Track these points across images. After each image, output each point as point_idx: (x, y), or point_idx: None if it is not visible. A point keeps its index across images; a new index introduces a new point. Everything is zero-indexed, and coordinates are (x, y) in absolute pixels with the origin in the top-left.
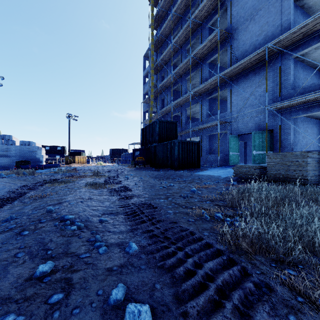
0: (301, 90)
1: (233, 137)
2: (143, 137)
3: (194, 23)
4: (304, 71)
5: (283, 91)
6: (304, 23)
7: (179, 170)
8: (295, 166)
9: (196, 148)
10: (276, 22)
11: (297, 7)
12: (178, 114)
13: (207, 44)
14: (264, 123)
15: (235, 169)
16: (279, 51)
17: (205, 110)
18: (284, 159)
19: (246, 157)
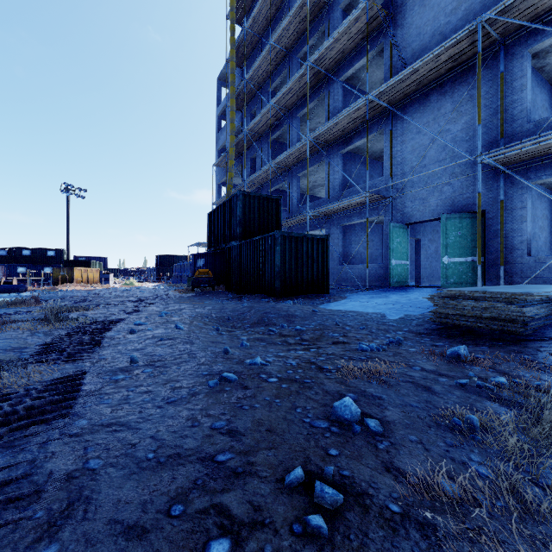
0: None
1: (398, 228)
2: (212, 230)
3: None
4: (542, 92)
5: (508, 126)
6: None
7: (285, 299)
8: None
9: (320, 251)
10: None
11: None
12: (282, 187)
13: (342, 38)
14: (464, 197)
15: (440, 302)
16: (502, 39)
17: (336, 175)
18: None
19: (419, 270)
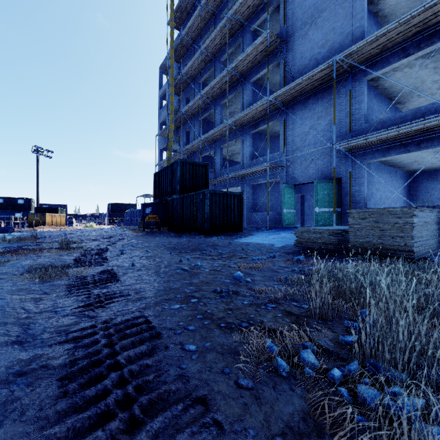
0: (378, 124)
1: (288, 187)
2: (158, 186)
3: (233, 23)
4: (378, 101)
5: (354, 125)
6: (386, 29)
7: (212, 236)
8: (393, 231)
9: (236, 203)
10: (345, 29)
11: (370, 13)
12: (210, 154)
13: (251, 54)
14: (329, 168)
15: (299, 235)
16: (350, 69)
17: (248, 148)
18: (375, 220)
19: (304, 216)
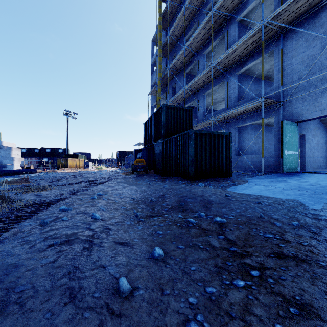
0: None
1: (289, 124)
2: (146, 133)
3: None
4: None
5: None
6: None
7: (197, 182)
8: None
9: (224, 145)
10: None
11: None
12: (193, 104)
13: None
14: None
15: None
16: None
17: (233, 90)
18: None
19: (304, 159)
